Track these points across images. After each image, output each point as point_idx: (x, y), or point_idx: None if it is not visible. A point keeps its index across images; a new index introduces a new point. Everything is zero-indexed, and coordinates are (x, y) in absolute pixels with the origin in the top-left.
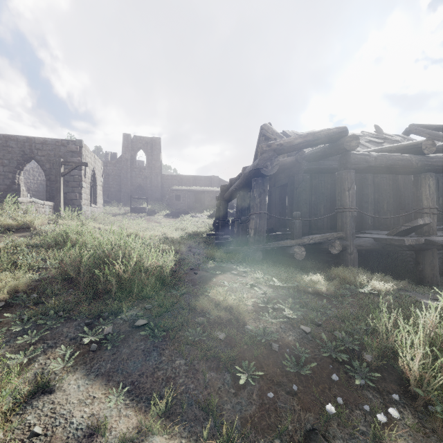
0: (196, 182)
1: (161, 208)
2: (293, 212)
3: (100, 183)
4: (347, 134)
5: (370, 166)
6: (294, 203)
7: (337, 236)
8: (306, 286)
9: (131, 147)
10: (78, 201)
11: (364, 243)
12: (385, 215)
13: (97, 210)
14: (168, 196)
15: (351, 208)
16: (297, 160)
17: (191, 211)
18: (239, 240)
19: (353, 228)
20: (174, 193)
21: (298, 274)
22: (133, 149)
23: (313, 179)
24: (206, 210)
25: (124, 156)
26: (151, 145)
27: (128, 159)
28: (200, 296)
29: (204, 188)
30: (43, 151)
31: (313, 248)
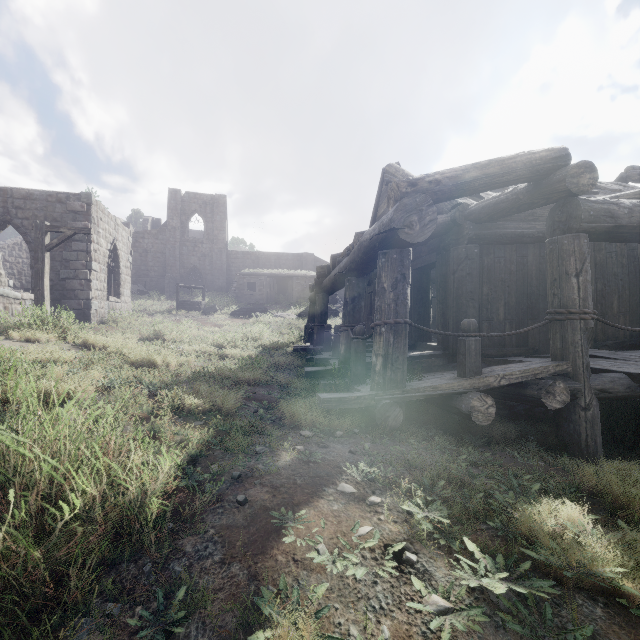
0: (281, 262)
1: (226, 302)
2: (463, 321)
3: (126, 263)
4: (569, 163)
5: (620, 226)
6: (450, 298)
7: (556, 370)
8: (573, 574)
9: (182, 209)
10: (85, 292)
11: (612, 385)
12: (616, 321)
13: (120, 307)
14: (236, 283)
15: (584, 313)
16: (454, 221)
17: (271, 307)
18: (351, 371)
19: (586, 352)
20: (246, 279)
21: (518, 500)
22: (185, 212)
23: (484, 255)
24: (295, 305)
25: (171, 222)
26: (212, 207)
27: (176, 228)
28: (234, 637)
29: (292, 272)
30: (26, 210)
31: (499, 392)
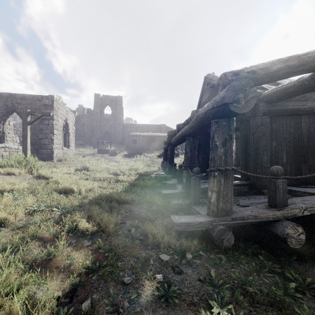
0: (149, 129)
1: (121, 149)
2: (272, 167)
3: (72, 130)
4: None
5: None
6: (251, 149)
7: None
8: None
9: (100, 103)
10: (50, 145)
11: None
12: None
13: (69, 152)
14: (127, 140)
15: None
16: None
17: (144, 152)
18: (191, 196)
19: None
20: (132, 138)
21: None
22: (102, 105)
23: (273, 122)
24: (156, 150)
25: (95, 110)
26: (115, 102)
27: (98, 113)
28: None
29: (155, 134)
30: (22, 105)
31: None
